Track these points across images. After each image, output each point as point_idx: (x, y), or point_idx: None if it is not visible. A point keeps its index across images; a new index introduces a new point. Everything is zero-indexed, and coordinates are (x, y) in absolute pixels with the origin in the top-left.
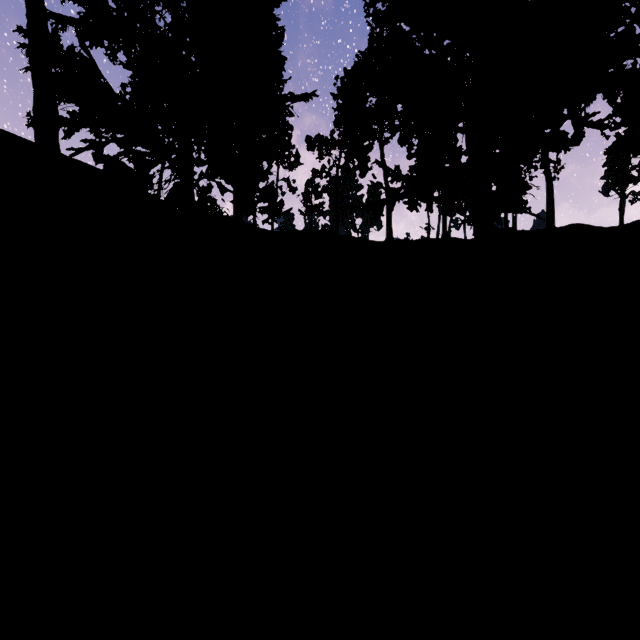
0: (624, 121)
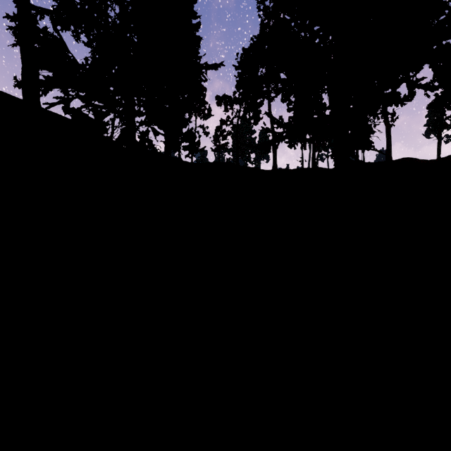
0: (441, 85)
